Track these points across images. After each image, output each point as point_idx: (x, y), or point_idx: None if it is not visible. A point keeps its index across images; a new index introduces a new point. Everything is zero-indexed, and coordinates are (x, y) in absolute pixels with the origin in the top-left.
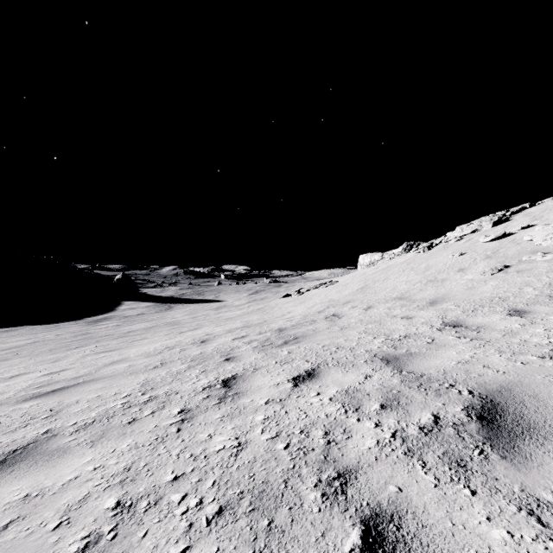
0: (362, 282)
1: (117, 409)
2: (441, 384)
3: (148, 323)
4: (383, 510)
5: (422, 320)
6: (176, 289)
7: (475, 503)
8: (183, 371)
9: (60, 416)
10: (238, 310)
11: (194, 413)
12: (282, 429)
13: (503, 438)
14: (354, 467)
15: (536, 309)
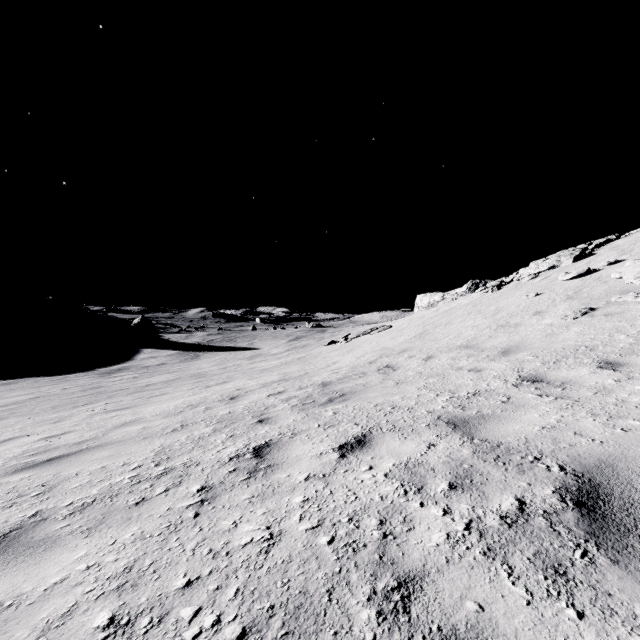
0: (420, 328)
1: (123, 484)
2: (523, 457)
3: (170, 375)
4: (460, 638)
5: (494, 374)
6: (204, 334)
7: (585, 631)
8: (207, 436)
9: (53, 494)
10: (276, 360)
11: (217, 492)
12: (326, 515)
13: (611, 533)
14: (419, 573)
15: (632, 361)
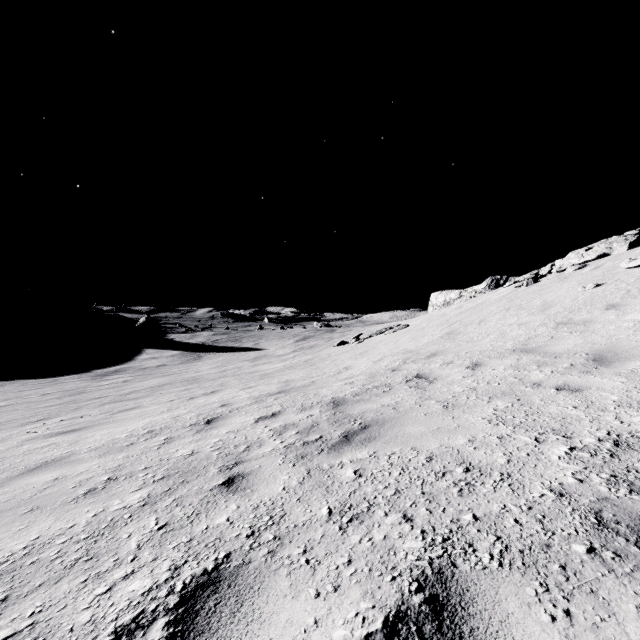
0: (445, 326)
1: None
2: None
3: (163, 379)
4: None
5: (614, 398)
6: (209, 334)
7: None
8: (123, 520)
9: None
10: (280, 362)
11: None
12: None
13: None
14: None
15: None
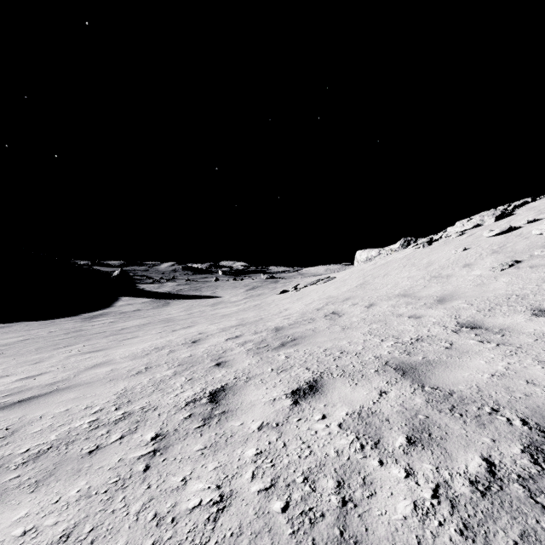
0: (361, 278)
1: (81, 430)
2: (479, 408)
3: (143, 320)
4: None
5: (433, 320)
6: (174, 284)
7: None
8: (167, 379)
9: (13, 439)
10: (235, 306)
11: (170, 440)
12: (280, 473)
13: None
14: None
15: None
